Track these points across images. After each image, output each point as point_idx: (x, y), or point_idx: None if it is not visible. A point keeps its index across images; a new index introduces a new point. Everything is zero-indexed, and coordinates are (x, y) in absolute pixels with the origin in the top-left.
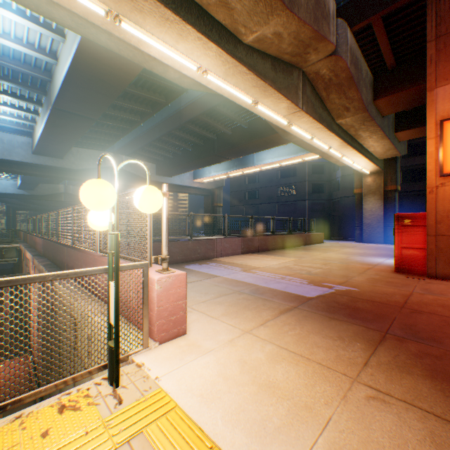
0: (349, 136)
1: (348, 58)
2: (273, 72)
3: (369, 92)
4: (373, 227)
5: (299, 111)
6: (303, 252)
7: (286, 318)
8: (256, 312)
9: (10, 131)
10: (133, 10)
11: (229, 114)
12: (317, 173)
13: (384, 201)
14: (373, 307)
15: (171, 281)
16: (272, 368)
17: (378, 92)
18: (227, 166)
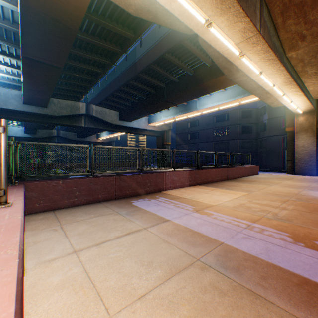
0: (295, 72)
1: None
2: None
3: None
4: (305, 161)
5: (256, 35)
6: (247, 185)
7: None
8: None
9: (6, 86)
10: None
11: (177, 61)
12: (246, 117)
13: (317, 137)
14: None
15: None
16: None
17: None
18: (174, 112)
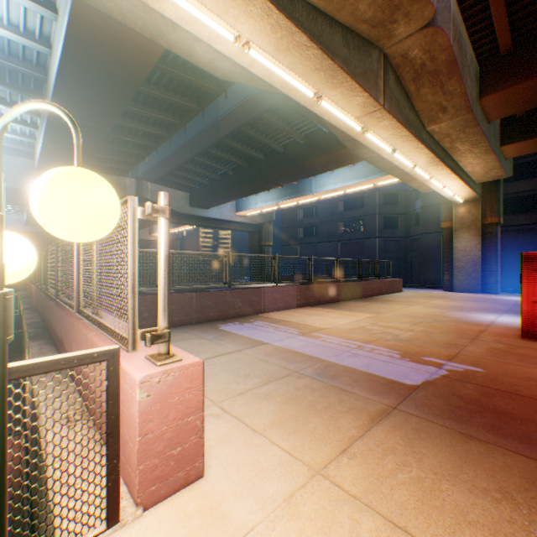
0: (442, 149)
1: (450, 31)
2: (345, 49)
3: (474, 86)
4: (467, 271)
5: (380, 110)
6: (379, 305)
7: (385, 436)
8: (330, 419)
9: (6, 151)
10: None
11: (280, 124)
12: (390, 204)
13: (483, 238)
14: (528, 410)
15: (171, 380)
16: None
17: (486, 86)
18: (278, 194)
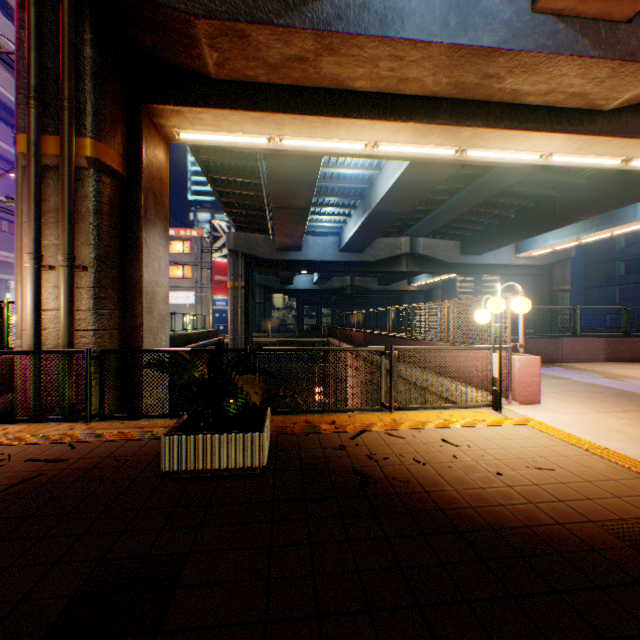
0: None
1: None
2: None
3: None
4: None
5: None
6: None
7: None
8: (616, 405)
9: (323, 235)
10: (479, 141)
11: None
12: None
13: None
14: None
15: (526, 361)
16: (622, 427)
17: None
18: (577, 227)
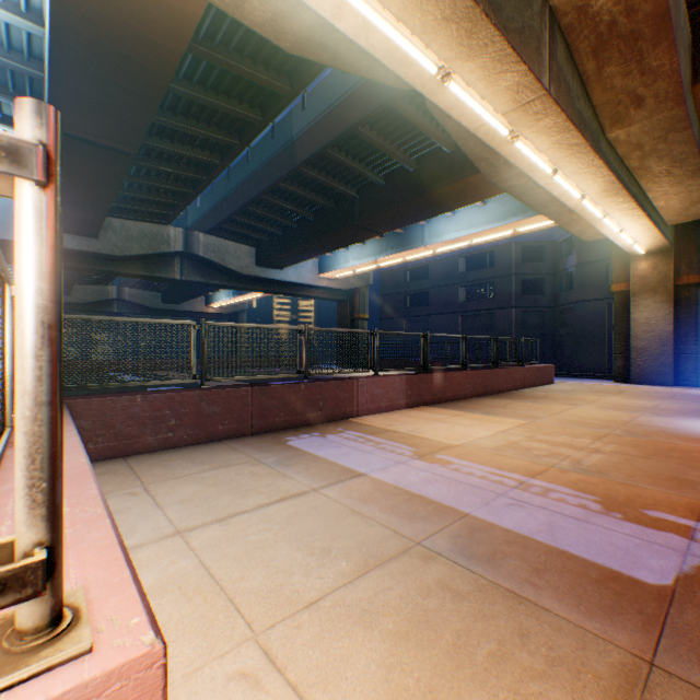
0: (626, 170)
1: None
2: None
3: (686, 64)
4: (651, 354)
5: (542, 97)
6: (529, 405)
7: None
8: None
9: None
10: None
11: (381, 143)
12: (531, 261)
13: (675, 305)
14: None
15: None
16: None
17: None
18: (376, 248)
